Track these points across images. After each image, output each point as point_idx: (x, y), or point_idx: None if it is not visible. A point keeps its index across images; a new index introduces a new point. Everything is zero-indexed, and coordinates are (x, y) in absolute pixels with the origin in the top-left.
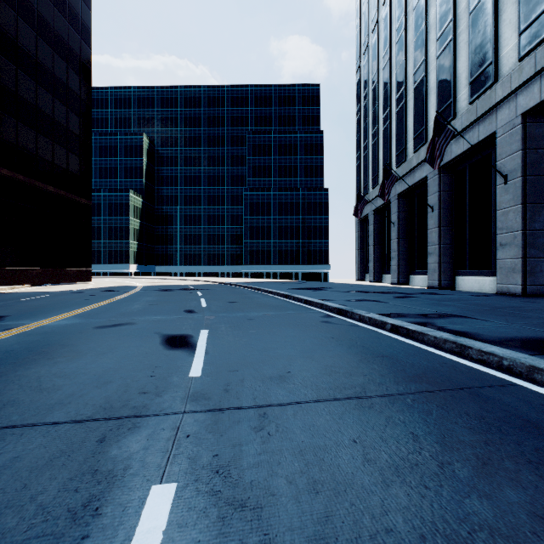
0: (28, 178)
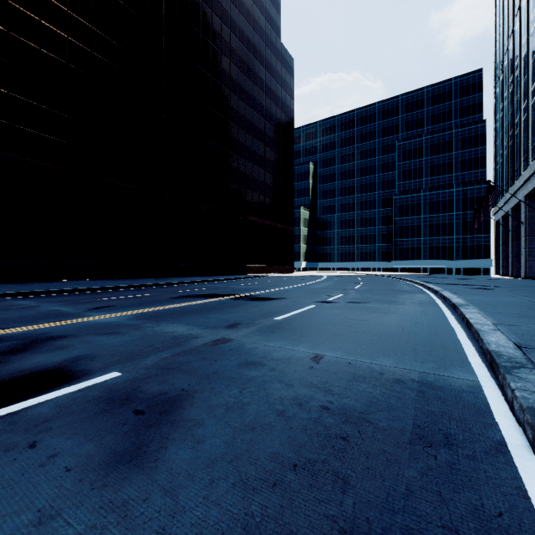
0: (273, 223)
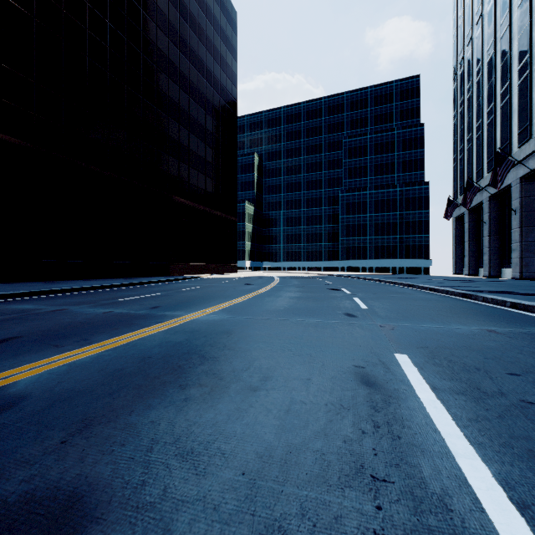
0: (210, 209)
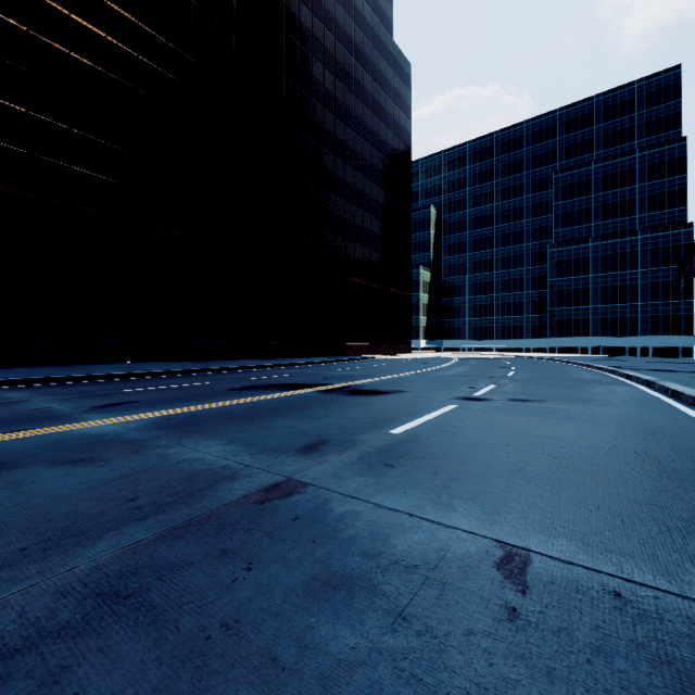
0: (383, 286)
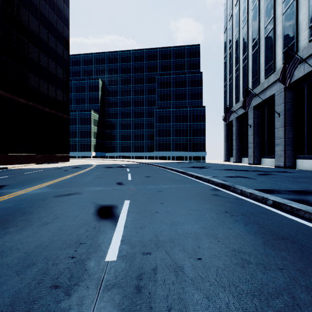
0: (34, 103)
